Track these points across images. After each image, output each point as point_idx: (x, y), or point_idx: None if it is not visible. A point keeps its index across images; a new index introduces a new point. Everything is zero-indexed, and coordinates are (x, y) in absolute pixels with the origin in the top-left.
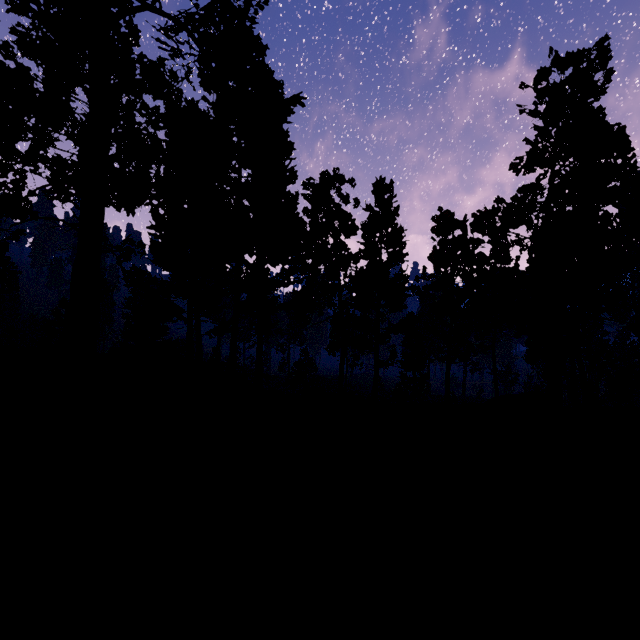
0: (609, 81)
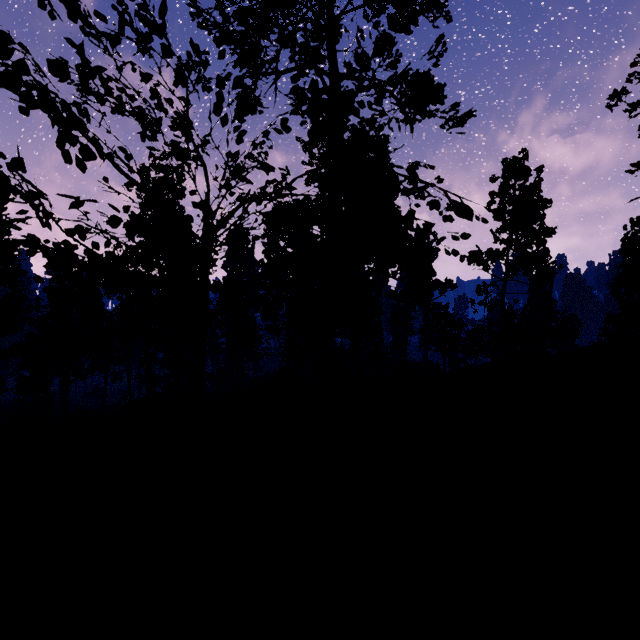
0: (184, 194)
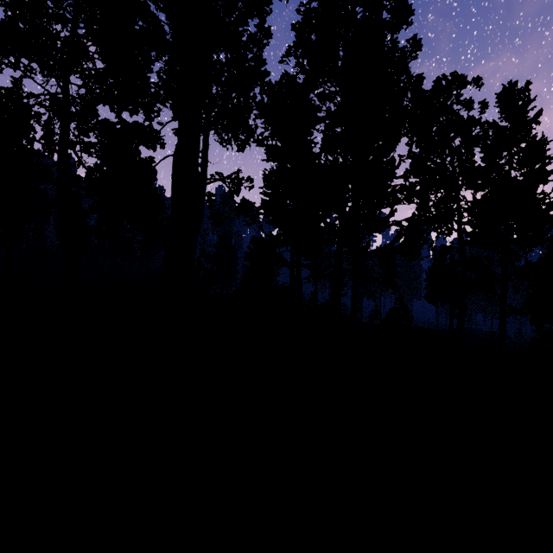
0: None
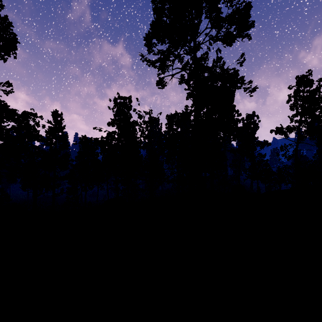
0: (131, 108)
